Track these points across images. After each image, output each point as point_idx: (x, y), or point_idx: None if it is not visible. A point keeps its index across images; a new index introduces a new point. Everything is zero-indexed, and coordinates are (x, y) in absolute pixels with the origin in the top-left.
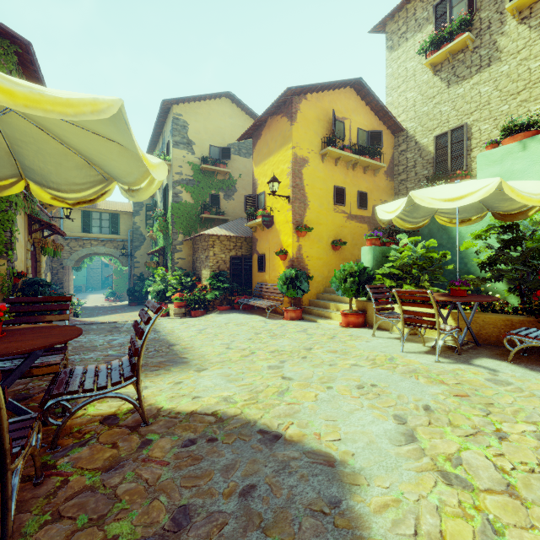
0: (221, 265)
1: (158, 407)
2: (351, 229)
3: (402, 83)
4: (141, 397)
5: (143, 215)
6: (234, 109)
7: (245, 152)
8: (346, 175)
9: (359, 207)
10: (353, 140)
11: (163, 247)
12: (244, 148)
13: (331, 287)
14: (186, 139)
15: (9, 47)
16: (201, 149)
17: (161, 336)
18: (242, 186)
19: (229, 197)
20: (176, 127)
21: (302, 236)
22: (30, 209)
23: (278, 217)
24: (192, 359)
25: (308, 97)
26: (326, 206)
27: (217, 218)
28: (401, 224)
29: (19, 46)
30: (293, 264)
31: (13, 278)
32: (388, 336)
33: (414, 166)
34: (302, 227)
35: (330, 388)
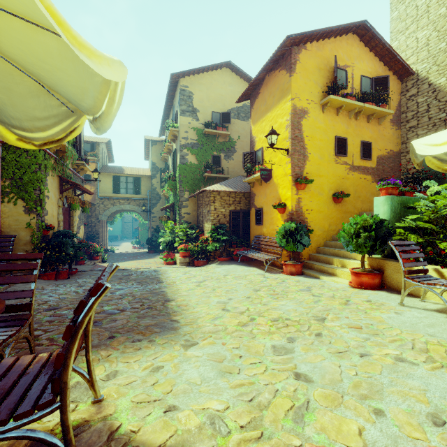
0: (221, 219)
1: (112, 428)
2: (353, 180)
3: (411, 23)
4: (68, 435)
5: (159, 178)
6: (233, 77)
7: (243, 115)
8: (348, 125)
9: (362, 157)
10: (355, 88)
11: (172, 204)
12: (242, 112)
13: (332, 241)
14: (191, 108)
15: None
16: (204, 116)
17: (161, 287)
18: (241, 146)
19: (228, 157)
20: (183, 98)
21: (301, 189)
22: (61, 172)
23: (276, 171)
24: (183, 324)
25: (307, 47)
26: (326, 157)
27: (218, 176)
28: (438, 165)
29: None
30: (292, 217)
31: (42, 230)
32: (422, 305)
33: (427, 110)
34: (302, 179)
35: (380, 414)
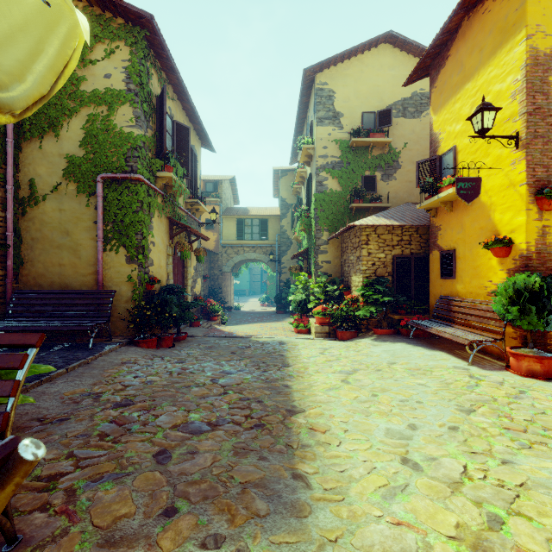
0: (378, 268)
1: None
2: None
3: None
4: None
5: (290, 217)
6: (396, 55)
7: (412, 110)
8: None
9: None
10: None
11: (306, 249)
12: (411, 105)
13: None
14: (331, 112)
15: (139, 33)
16: (350, 121)
17: (285, 377)
18: (408, 158)
19: (388, 176)
20: (320, 100)
21: (551, 208)
22: (170, 212)
23: (487, 181)
24: (318, 498)
25: None
26: None
27: (372, 206)
28: None
29: (148, 30)
30: (527, 264)
31: (145, 285)
32: None
33: None
34: None
35: None
